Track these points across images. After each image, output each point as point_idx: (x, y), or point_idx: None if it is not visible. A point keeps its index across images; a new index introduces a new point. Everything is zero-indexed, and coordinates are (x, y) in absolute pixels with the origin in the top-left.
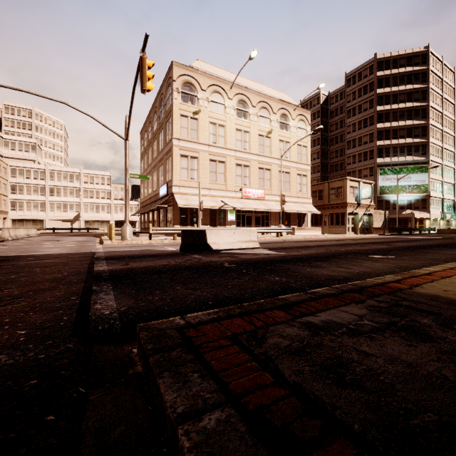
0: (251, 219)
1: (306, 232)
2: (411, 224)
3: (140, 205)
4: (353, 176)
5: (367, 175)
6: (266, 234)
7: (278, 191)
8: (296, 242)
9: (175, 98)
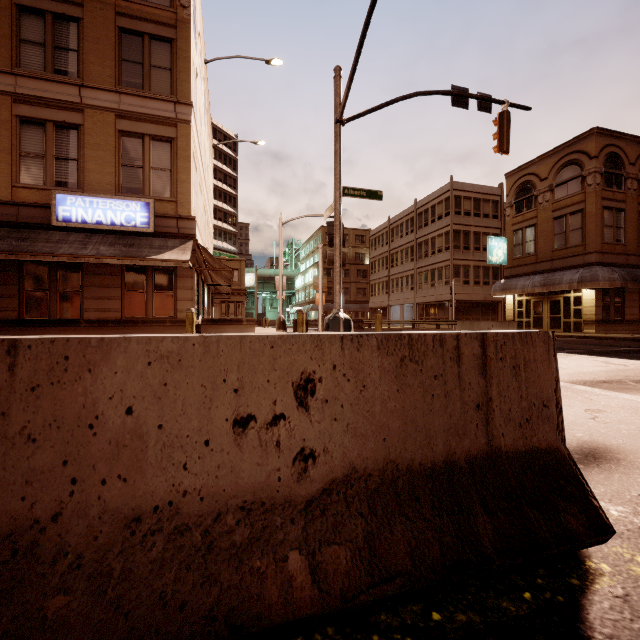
0: None
1: None
2: None
3: None
4: None
5: None
6: None
7: None
8: None
9: (191, 13)
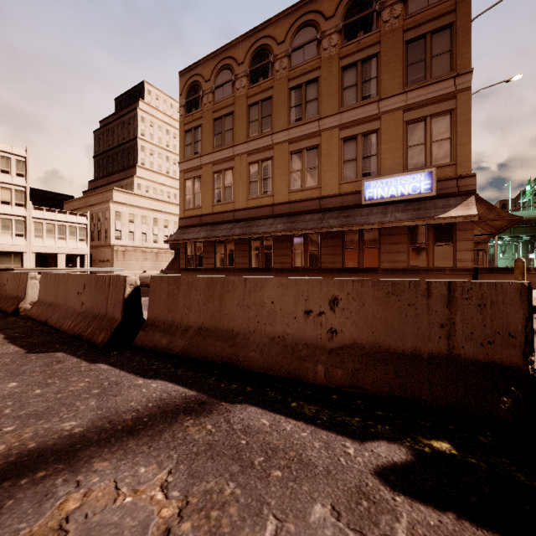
0: None
1: None
2: None
3: (184, 221)
4: None
5: None
6: None
7: None
8: None
9: None
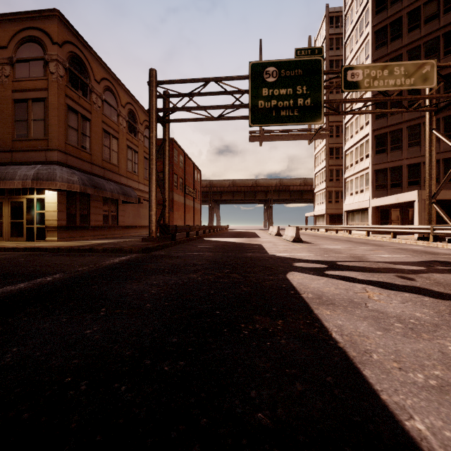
0: None
1: None
2: None
3: None
4: None
5: None
6: None
7: None
8: None
9: None
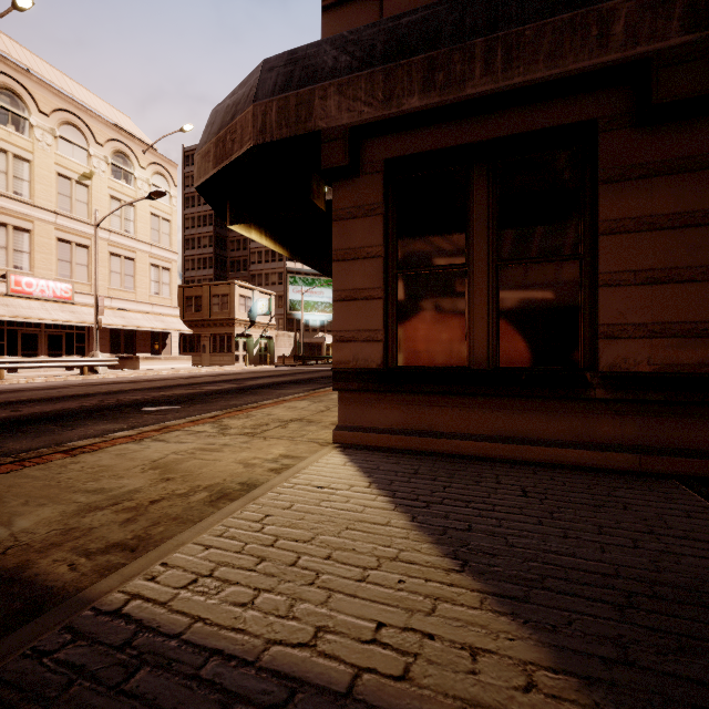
0: (38, 339)
1: (162, 364)
2: (322, 350)
3: None
4: (258, 281)
5: (276, 283)
6: (77, 370)
7: (109, 289)
8: (93, 386)
9: None
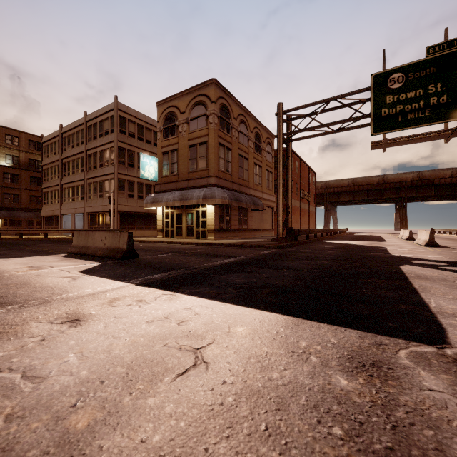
0: None
1: None
2: None
3: None
4: None
5: None
6: None
7: None
8: None
9: None
